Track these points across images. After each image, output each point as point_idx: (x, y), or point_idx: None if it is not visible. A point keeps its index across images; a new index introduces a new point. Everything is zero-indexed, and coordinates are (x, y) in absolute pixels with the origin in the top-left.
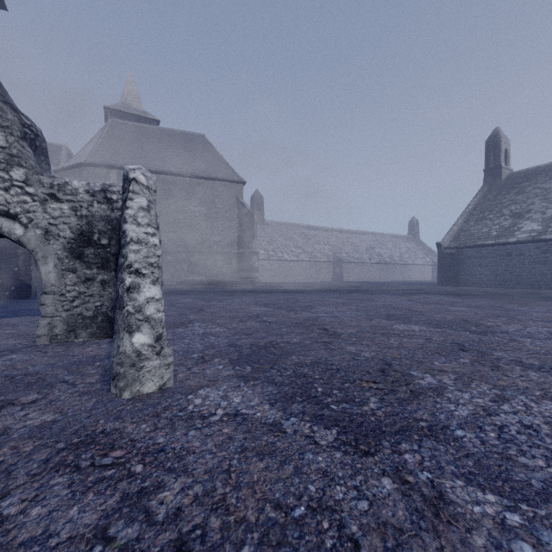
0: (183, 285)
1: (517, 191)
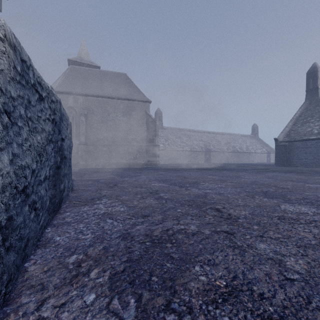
0: (112, 166)
1: None
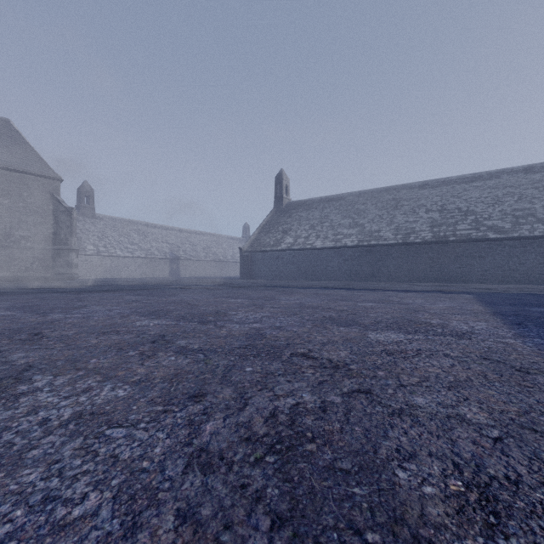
0: None
1: (289, 215)
